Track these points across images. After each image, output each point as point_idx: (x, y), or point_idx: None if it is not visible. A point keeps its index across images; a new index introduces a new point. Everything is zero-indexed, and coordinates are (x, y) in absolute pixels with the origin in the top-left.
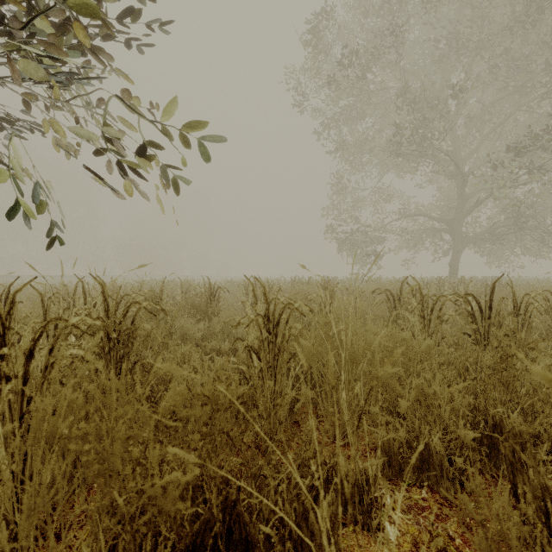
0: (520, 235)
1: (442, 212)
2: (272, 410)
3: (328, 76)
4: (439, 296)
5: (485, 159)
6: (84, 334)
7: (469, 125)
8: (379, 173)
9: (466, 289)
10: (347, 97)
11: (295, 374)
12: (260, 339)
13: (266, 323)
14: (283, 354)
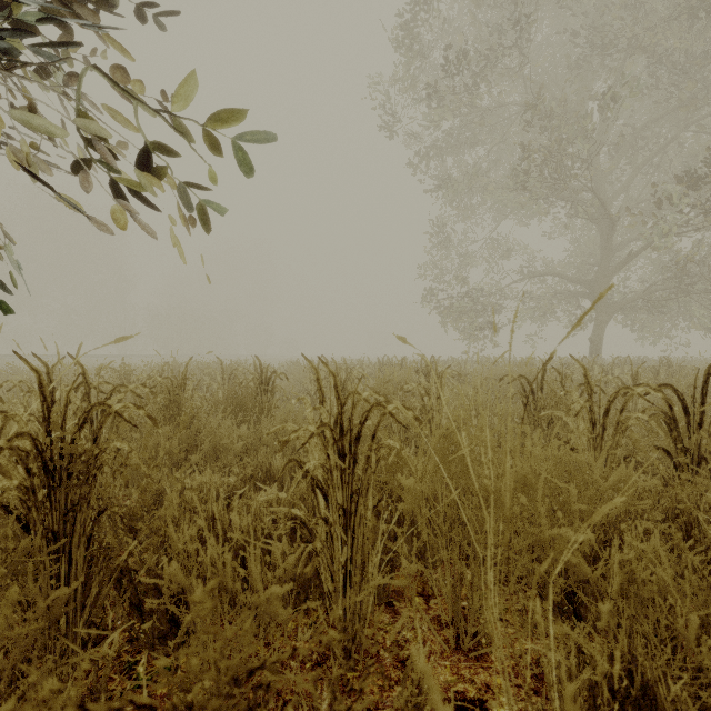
0: (685, 301)
1: (579, 271)
2: (339, 703)
3: (427, 84)
4: (619, 388)
5: (637, 198)
6: (5, 462)
7: (617, 153)
8: (494, 219)
9: (634, 375)
10: (452, 116)
11: (386, 519)
12: (325, 468)
13: (336, 438)
14: (366, 491)
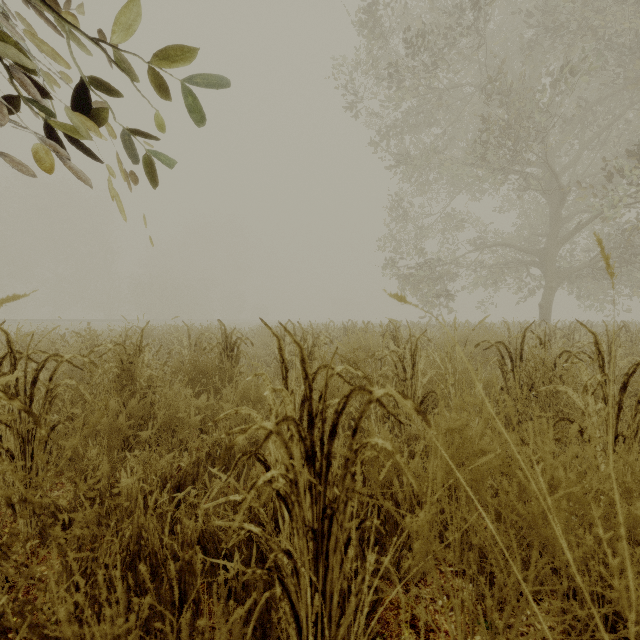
0: (628, 269)
1: (528, 241)
2: None
3: (389, 63)
4: None
5: (584, 173)
6: None
7: (565, 131)
8: (449, 194)
9: (611, 340)
10: (412, 95)
11: None
12: (288, 479)
13: (303, 435)
14: (344, 507)
